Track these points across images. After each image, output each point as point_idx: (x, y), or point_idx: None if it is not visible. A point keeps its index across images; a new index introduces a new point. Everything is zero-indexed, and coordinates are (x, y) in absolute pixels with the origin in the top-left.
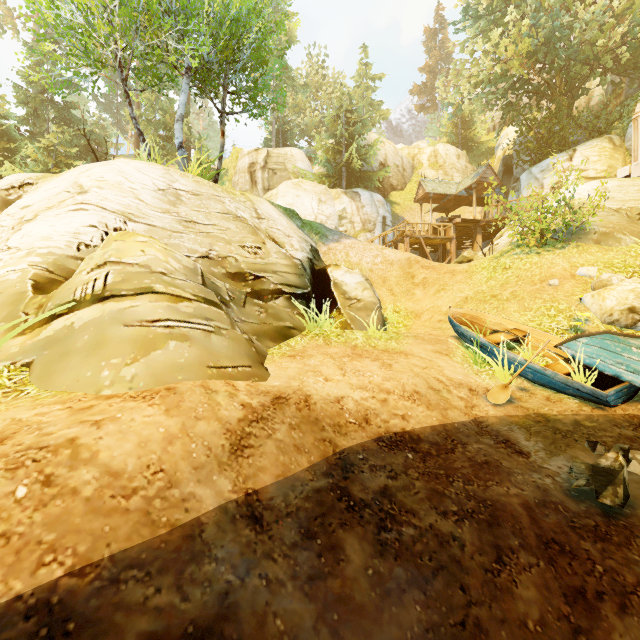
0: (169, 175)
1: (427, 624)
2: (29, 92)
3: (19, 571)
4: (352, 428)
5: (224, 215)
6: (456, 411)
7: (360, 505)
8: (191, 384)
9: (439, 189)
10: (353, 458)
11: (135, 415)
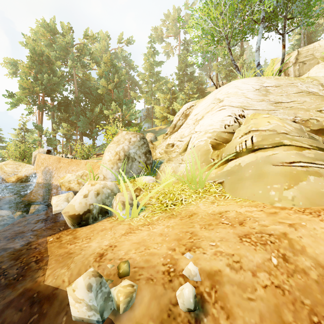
0: (259, 80)
1: None
2: (179, 74)
3: (300, 319)
4: None
5: (299, 94)
6: None
7: None
8: None
9: None
10: None
11: (314, 225)
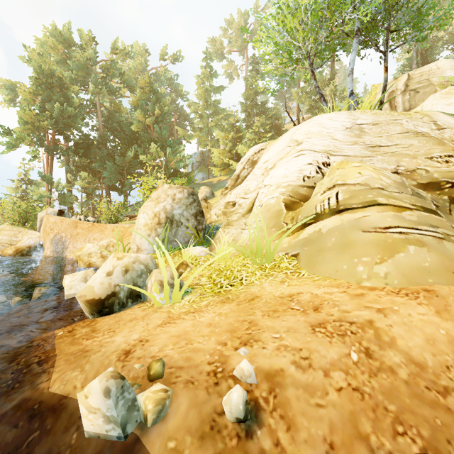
0: (352, 116)
1: None
2: (246, 104)
3: (381, 429)
4: None
5: (404, 134)
6: None
7: None
8: (447, 289)
9: None
10: None
11: (409, 311)
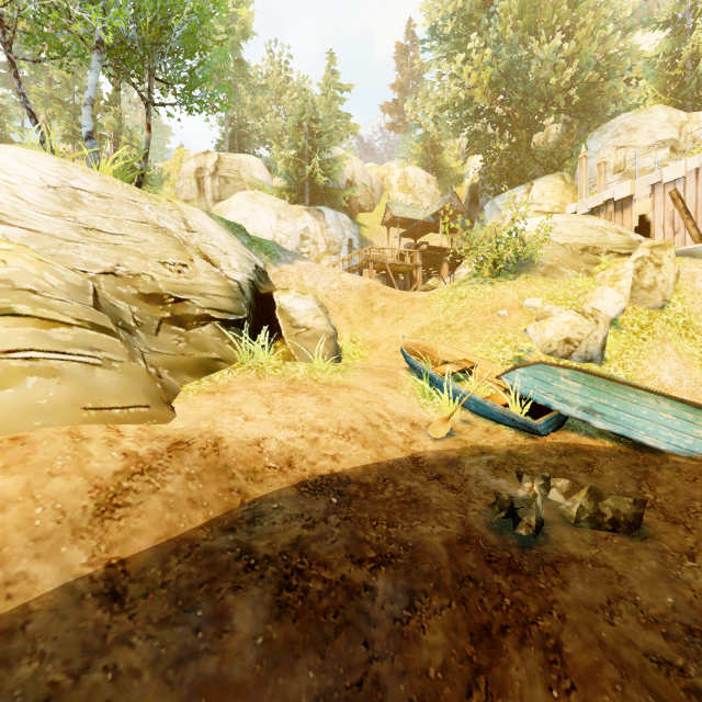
0: (65, 170)
1: (319, 691)
2: None
3: None
4: (271, 473)
5: (141, 224)
6: (393, 448)
7: (263, 563)
8: (52, 431)
9: (407, 213)
10: (265, 508)
11: None
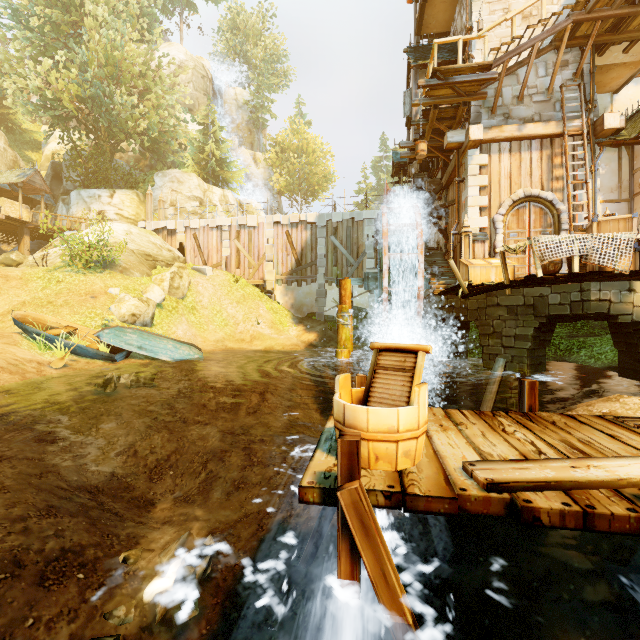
0: None
1: (35, 436)
2: None
3: None
4: None
5: None
6: (32, 374)
7: None
8: None
9: None
10: None
11: None
